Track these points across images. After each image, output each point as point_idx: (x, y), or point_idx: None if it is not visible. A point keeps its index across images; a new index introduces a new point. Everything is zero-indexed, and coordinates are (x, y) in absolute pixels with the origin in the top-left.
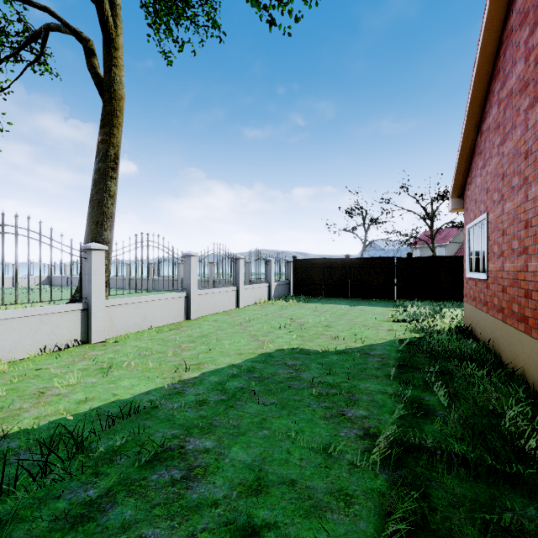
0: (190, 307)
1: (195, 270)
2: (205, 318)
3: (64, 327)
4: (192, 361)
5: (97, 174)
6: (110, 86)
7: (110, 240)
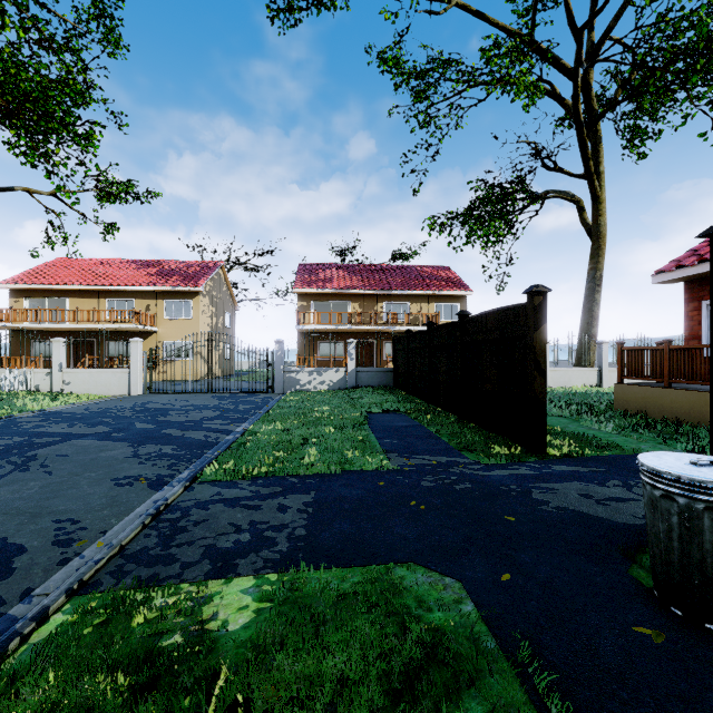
0: None
1: None
2: None
3: (591, 377)
4: None
5: (587, 291)
6: (597, 231)
7: (596, 334)
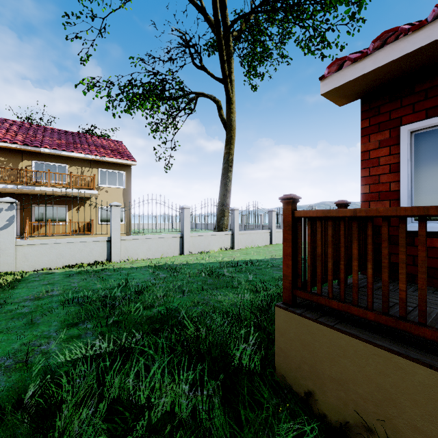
0: (272, 237)
1: (274, 218)
2: (280, 244)
3: (226, 240)
4: (277, 255)
5: (223, 170)
6: (230, 124)
7: (229, 203)
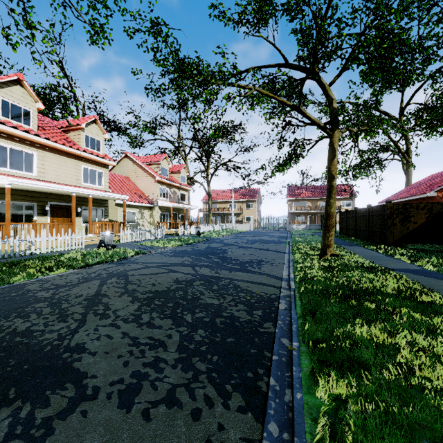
0: None
1: None
2: None
3: None
4: None
5: None
6: (407, 173)
7: None
